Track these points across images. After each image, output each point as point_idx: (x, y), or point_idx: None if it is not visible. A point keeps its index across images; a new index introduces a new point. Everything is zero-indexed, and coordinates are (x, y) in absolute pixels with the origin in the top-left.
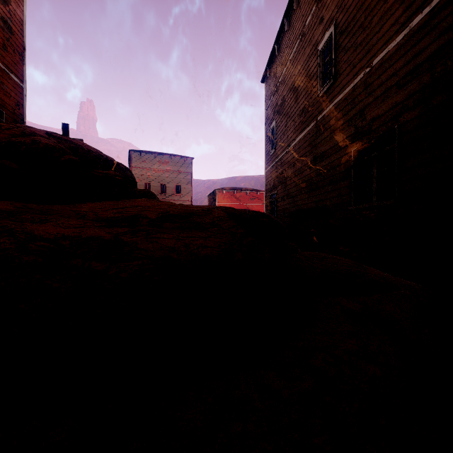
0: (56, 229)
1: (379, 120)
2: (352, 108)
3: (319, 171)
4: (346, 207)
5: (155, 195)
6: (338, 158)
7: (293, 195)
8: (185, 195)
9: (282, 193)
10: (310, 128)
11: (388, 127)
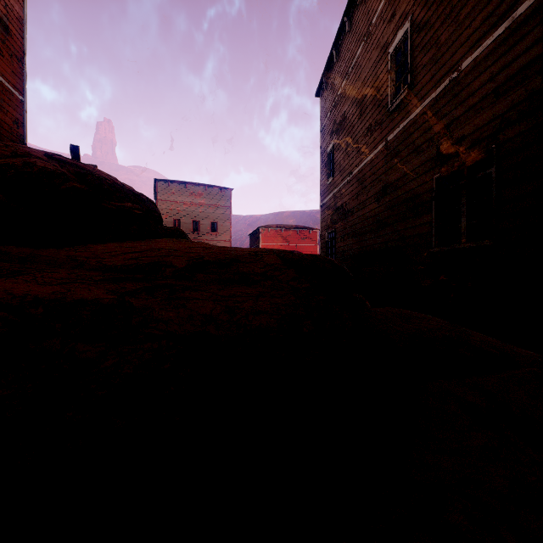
0: (28, 288)
1: (469, 139)
2: (434, 124)
3: (390, 204)
4: (425, 249)
5: (185, 233)
6: (415, 188)
7: (356, 233)
8: (222, 233)
9: (341, 232)
10: (378, 151)
11: (482, 147)
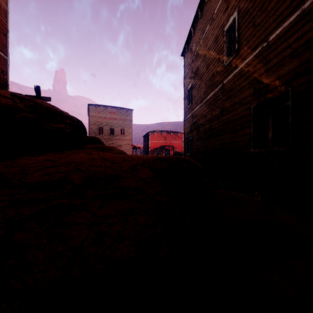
0: None
1: (274, 83)
2: (252, 74)
3: (225, 121)
4: (247, 150)
5: (101, 140)
6: (240, 112)
7: (205, 138)
8: (127, 135)
9: (196, 136)
10: (218, 89)
11: (282, 89)
